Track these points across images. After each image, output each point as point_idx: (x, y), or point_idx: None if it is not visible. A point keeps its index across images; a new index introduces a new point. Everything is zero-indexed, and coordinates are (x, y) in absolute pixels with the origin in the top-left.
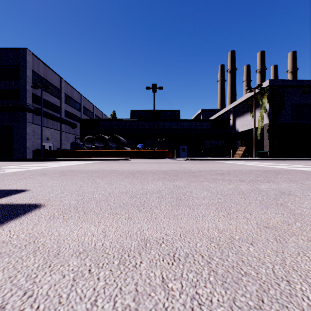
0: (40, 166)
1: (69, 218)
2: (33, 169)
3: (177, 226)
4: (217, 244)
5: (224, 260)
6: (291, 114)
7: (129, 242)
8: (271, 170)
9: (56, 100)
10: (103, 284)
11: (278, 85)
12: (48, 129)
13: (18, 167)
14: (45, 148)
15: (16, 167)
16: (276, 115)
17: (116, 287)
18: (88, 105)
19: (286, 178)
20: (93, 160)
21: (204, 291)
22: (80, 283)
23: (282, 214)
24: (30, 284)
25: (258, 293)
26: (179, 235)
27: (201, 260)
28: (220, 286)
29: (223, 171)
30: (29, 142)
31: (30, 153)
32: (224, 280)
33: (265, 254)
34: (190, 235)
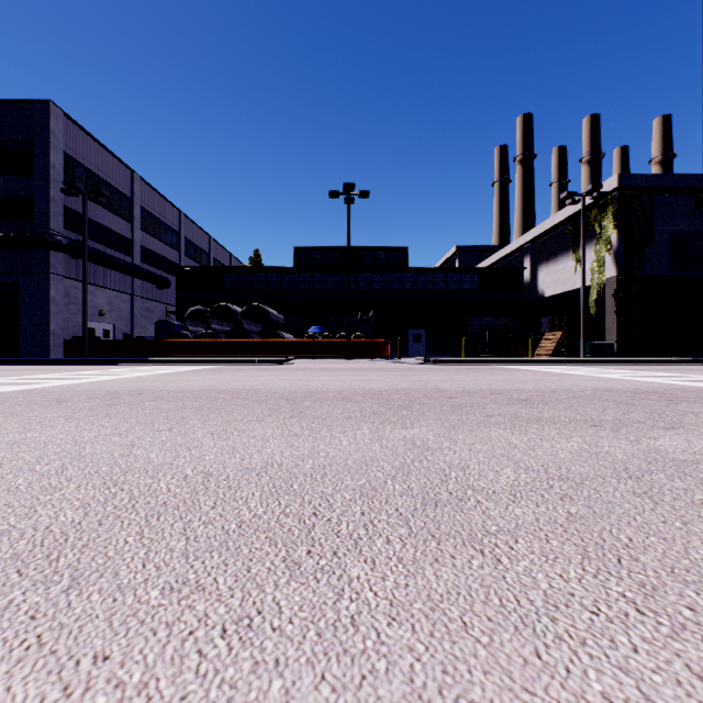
0: (68, 378)
1: None
2: (44, 386)
3: (457, 699)
4: None
5: None
6: (670, 256)
7: None
8: (648, 391)
9: (122, 223)
10: None
11: (640, 188)
12: (102, 292)
13: (12, 381)
14: (96, 335)
15: (7, 381)
16: (635, 258)
17: None
18: (196, 236)
19: None
20: (204, 362)
21: None
22: None
23: None
24: None
25: None
26: None
27: None
28: None
29: (527, 394)
30: (57, 321)
31: (60, 346)
32: None
33: None
34: None
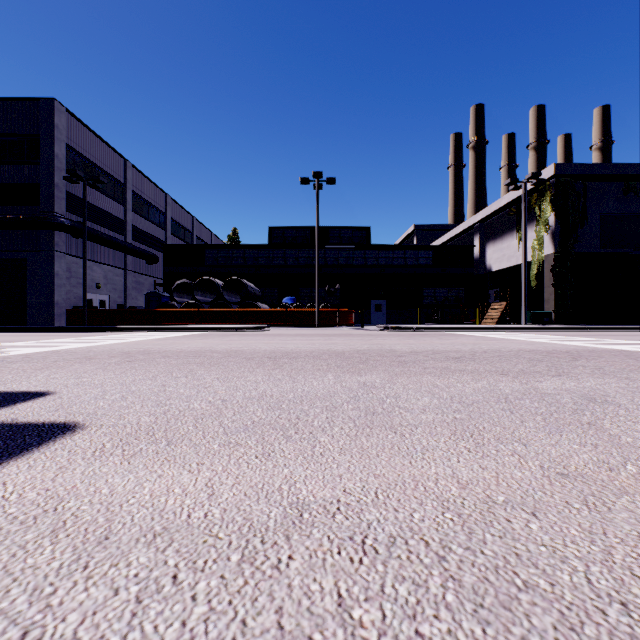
0: (81, 342)
1: (135, 455)
2: (67, 348)
3: (368, 473)
4: (458, 515)
5: (476, 552)
6: (601, 236)
7: (263, 510)
8: (562, 351)
9: (116, 206)
10: (205, 611)
11: (574, 175)
12: (98, 267)
13: (36, 344)
14: (93, 305)
15: (32, 344)
16: (570, 238)
17: (234, 618)
18: (181, 217)
19: (595, 368)
20: (191, 329)
21: (434, 628)
22: (153, 609)
23: (593, 446)
24: (38, 610)
25: (558, 633)
26: (374, 494)
27: (425, 553)
28: (470, 616)
29: (462, 353)
30: (60, 293)
31: (62, 315)
32: (479, 600)
33: (565, 538)
34: (397, 494)
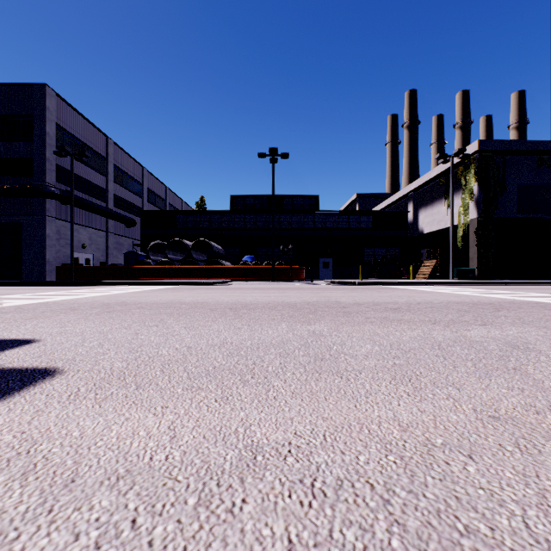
0: (68, 295)
1: (106, 398)
2: (55, 300)
3: (317, 416)
4: (400, 457)
5: (419, 495)
6: (518, 203)
7: (220, 453)
8: (486, 303)
9: (99, 177)
10: None
11: (495, 151)
12: (84, 230)
13: (28, 297)
14: (80, 262)
15: (25, 297)
16: (491, 204)
17: None
18: (155, 186)
19: (516, 317)
20: (163, 283)
21: None
22: None
23: (520, 390)
24: None
25: None
26: (322, 437)
27: (371, 496)
28: None
29: (399, 305)
30: (51, 252)
31: (53, 271)
32: (423, 546)
33: (501, 481)
34: (344, 437)
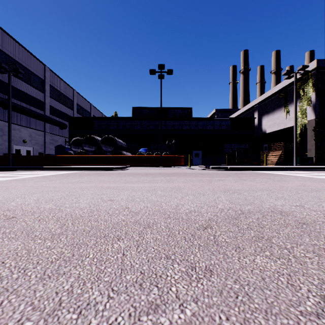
0: None
1: None
2: None
3: None
4: None
5: None
6: None
7: None
8: None
9: (38, 92)
10: None
11: None
12: (25, 129)
13: None
14: (21, 153)
15: None
16: None
17: None
18: (83, 103)
19: None
20: (71, 169)
21: None
22: None
23: None
24: None
25: None
26: None
27: None
28: None
29: None
30: None
31: None
32: None
33: None
34: None
